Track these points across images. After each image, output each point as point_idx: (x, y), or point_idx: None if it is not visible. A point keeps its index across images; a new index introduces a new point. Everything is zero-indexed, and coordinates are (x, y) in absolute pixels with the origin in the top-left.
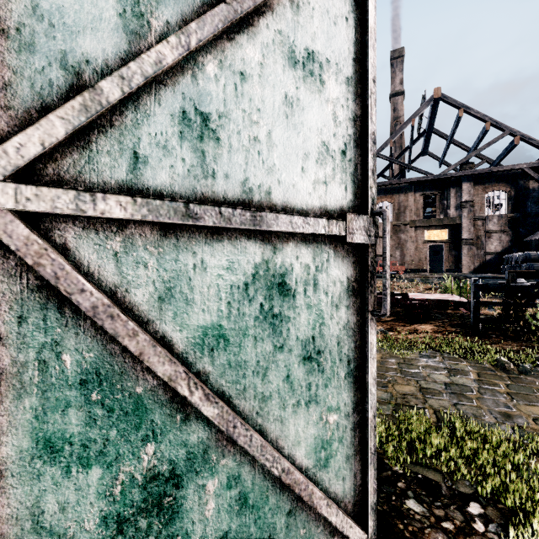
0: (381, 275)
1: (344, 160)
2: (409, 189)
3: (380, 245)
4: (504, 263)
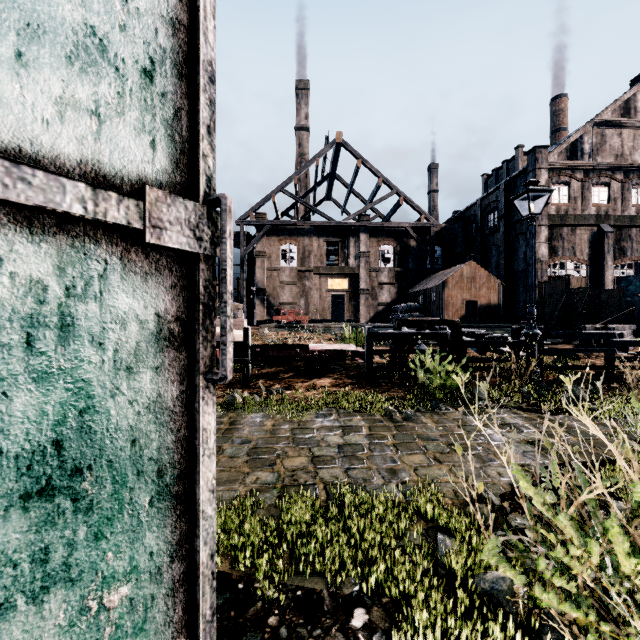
0: (285, 326)
1: (150, 89)
2: (314, 233)
3: (284, 292)
4: (392, 313)
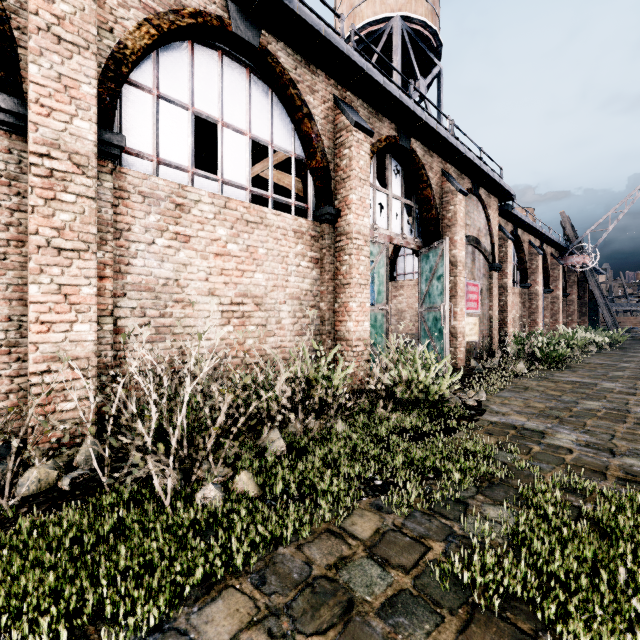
0: None
1: (443, 293)
2: None
3: None
4: None
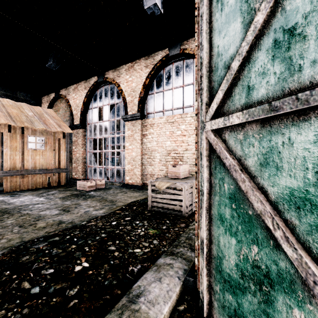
0: None
1: None
2: None
3: None
4: None
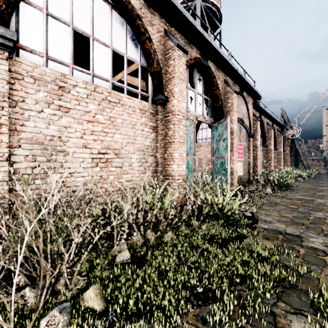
0: None
1: (226, 148)
2: None
3: None
4: None
